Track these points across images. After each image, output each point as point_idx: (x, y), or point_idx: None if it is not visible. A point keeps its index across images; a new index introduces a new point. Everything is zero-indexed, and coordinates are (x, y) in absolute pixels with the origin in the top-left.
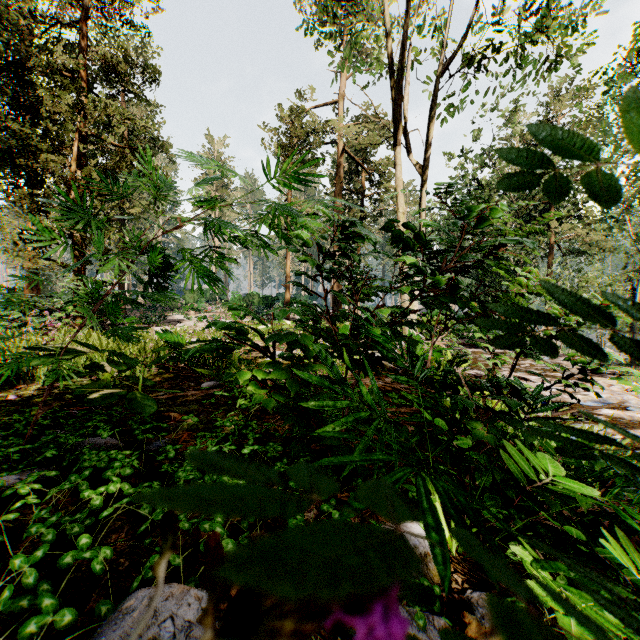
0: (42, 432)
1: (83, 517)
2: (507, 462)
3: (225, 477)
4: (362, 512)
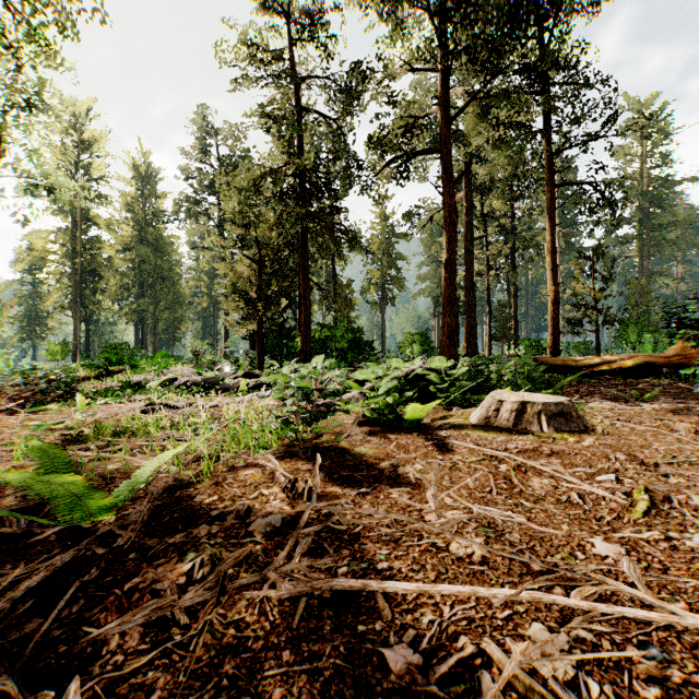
0: None
1: None
2: None
3: None
4: None
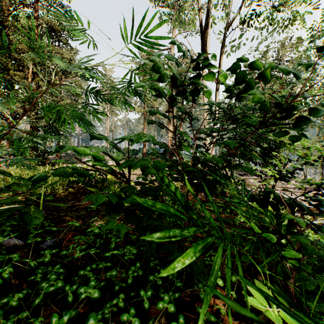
0: None
1: None
2: None
3: (82, 289)
4: None
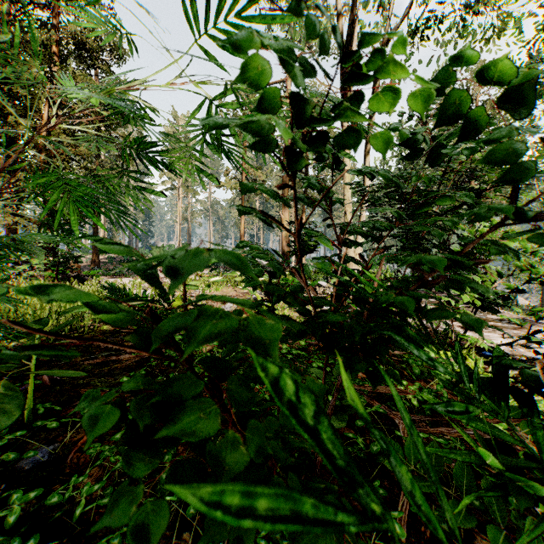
0: None
1: None
2: None
3: None
4: None
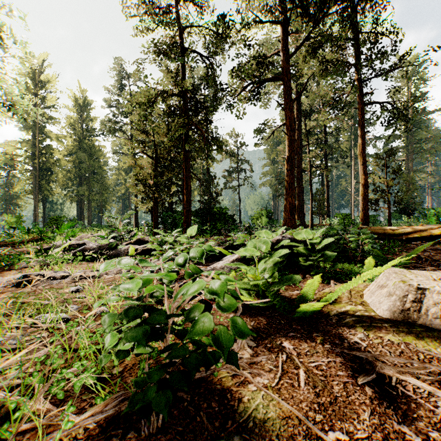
0: None
1: None
2: None
3: None
4: None
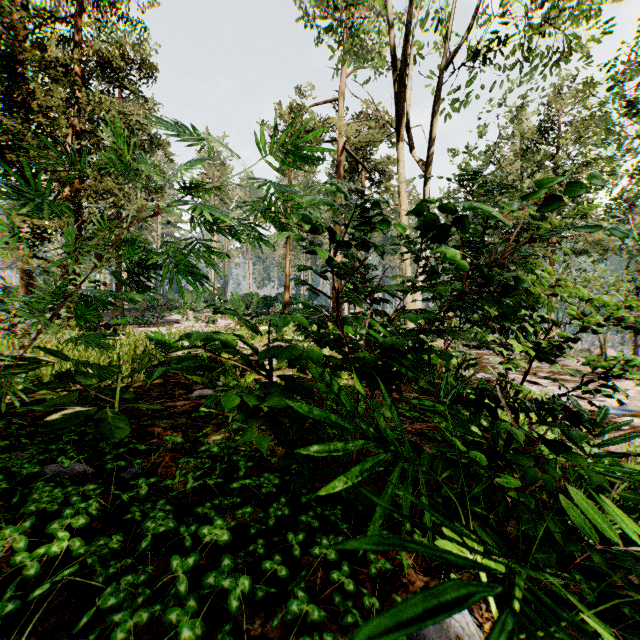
0: (3, 453)
1: (7, 598)
2: (569, 511)
3: (205, 529)
4: (381, 572)
